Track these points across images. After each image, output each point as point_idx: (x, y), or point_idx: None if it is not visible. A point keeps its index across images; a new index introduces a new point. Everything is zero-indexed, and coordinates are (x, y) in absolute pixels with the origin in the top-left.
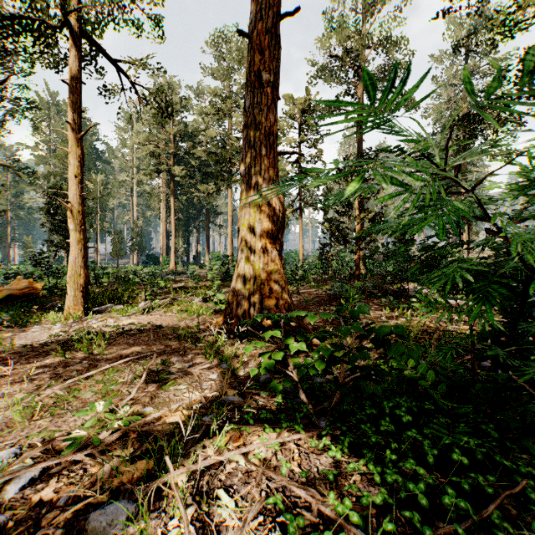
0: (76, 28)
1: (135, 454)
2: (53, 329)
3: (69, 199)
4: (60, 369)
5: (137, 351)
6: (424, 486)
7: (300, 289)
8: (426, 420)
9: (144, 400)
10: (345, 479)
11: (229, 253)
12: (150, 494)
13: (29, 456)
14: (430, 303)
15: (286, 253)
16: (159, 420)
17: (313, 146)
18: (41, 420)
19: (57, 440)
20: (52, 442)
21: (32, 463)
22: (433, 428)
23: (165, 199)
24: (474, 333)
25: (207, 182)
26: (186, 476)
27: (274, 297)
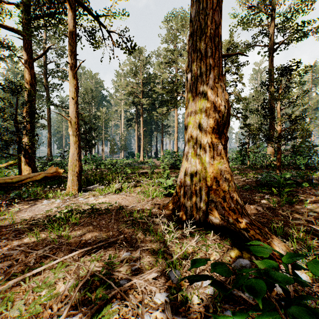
0: None
1: None
2: (54, 203)
3: (70, 114)
4: (21, 256)
5: (95, 236)
6: None
7: None
8: None
9: None
10: None
11: (175, 150)
12: None
13: None
14: None
15: None
16: None
17: (235, 73)
18: None
19: None
20: None
21: None
22: None
23: (138, 119)
24: None
25: (162, 107)
26: None
27: (221, 190)
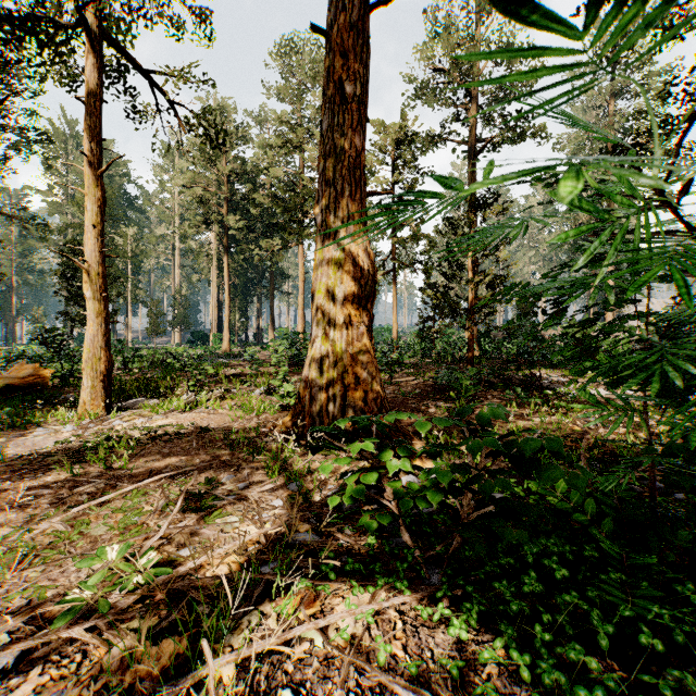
0: (95, 27)
1: (159, 628)
2: (62, 433)
3: (86, 257)
4: (65, 491)
5: (173, 464)
6: (603, 693)
7: (394, 377)
8: (588, 574)
9: (178, 539)
10: (475, 670)
11: (300, 330)
12: (180, 695)
13: (2, 631)
14: (599, 404)
15: (374, 330)
16: (198, 570)
17: (411, 188)
18: (29, 570)
19: (49, 601)
20: (38, 609)
21: (8, 640)
22: (600, 587)
23: (216, 259)
24: (638, 439)
25: (272, 237)
26: (235, 664)
27: (362, 389)
